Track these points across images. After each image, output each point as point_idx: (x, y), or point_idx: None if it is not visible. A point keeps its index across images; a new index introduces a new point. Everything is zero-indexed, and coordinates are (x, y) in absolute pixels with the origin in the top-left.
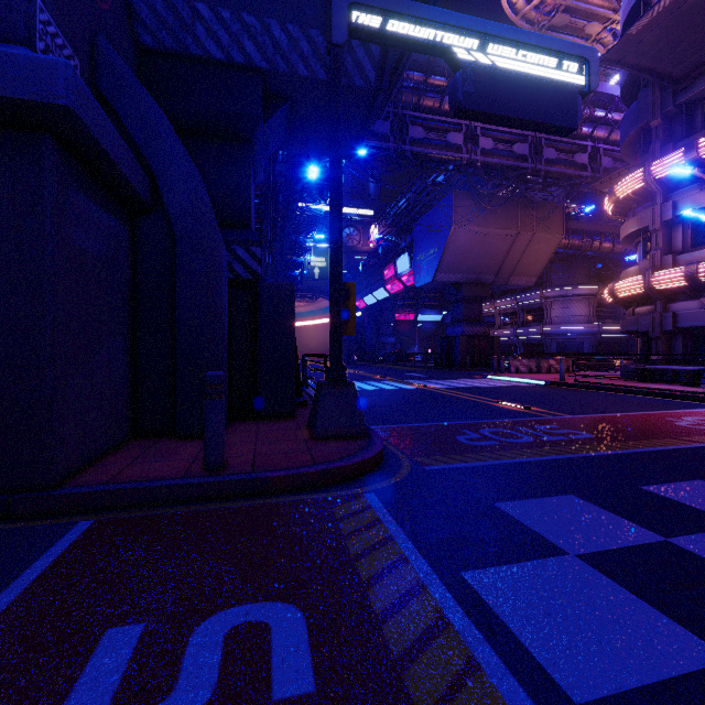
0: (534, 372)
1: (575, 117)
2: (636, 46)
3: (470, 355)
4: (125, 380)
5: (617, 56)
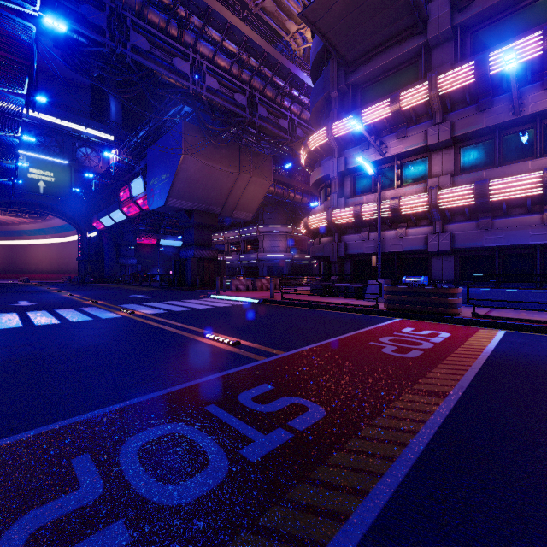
0: (251, 290)
1: None
2: (326, 13)
3: (201, 275)
4: None
5: (313, 17)
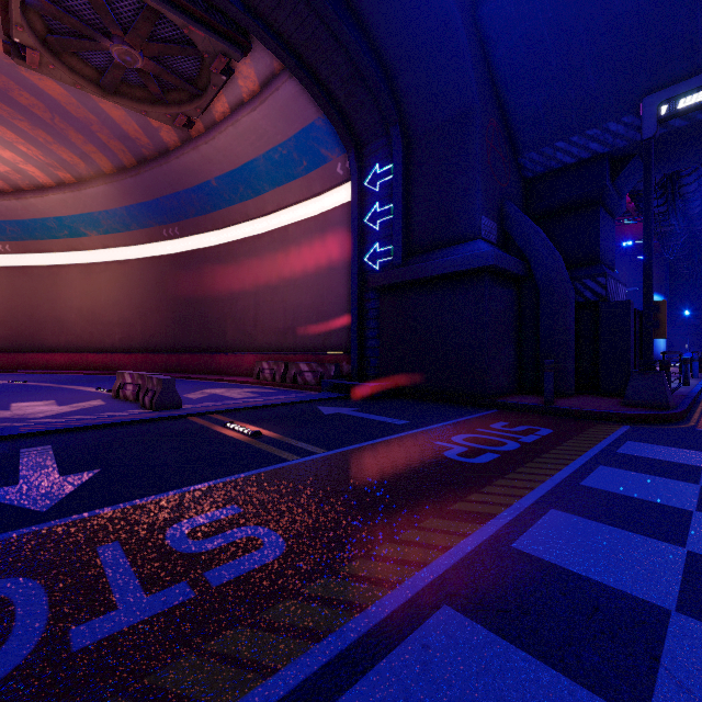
0: None
1: None
2: None
3: None
4: (514, 364)
5: None
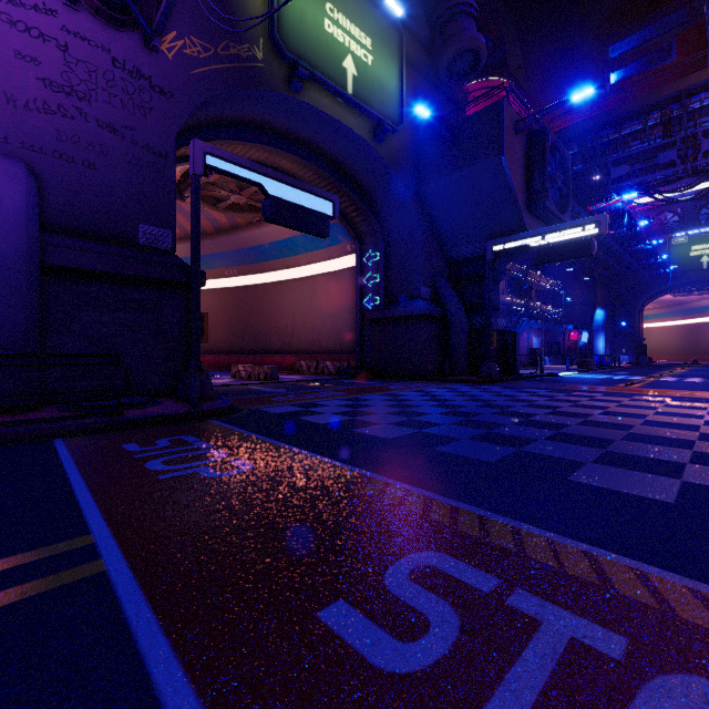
0: None
1: (590, 250)
2: None
3: None
4: (439, 360)
5: None
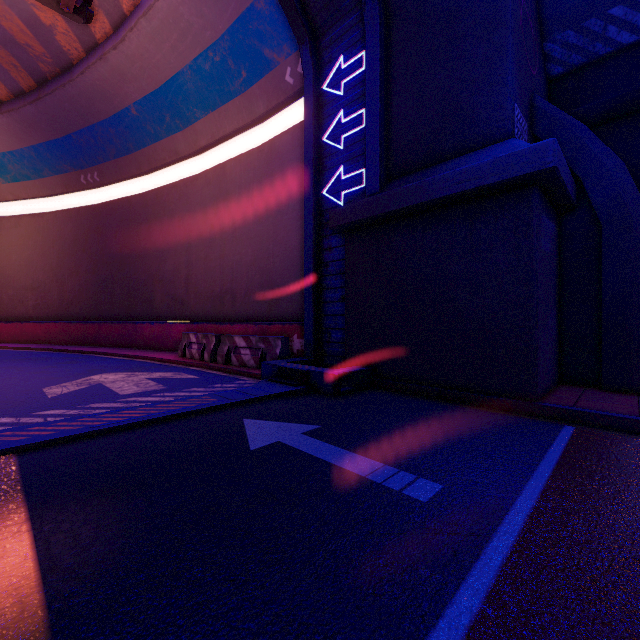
0: None
1: None
2: None
3: None
4: (555, 339)
5: None
